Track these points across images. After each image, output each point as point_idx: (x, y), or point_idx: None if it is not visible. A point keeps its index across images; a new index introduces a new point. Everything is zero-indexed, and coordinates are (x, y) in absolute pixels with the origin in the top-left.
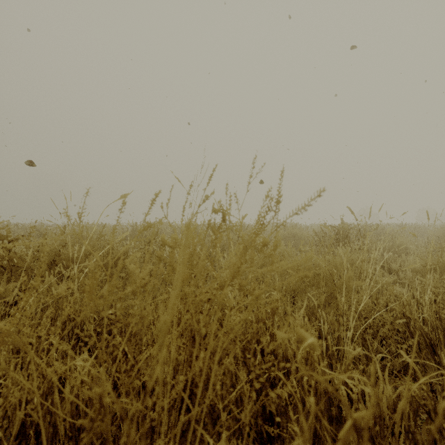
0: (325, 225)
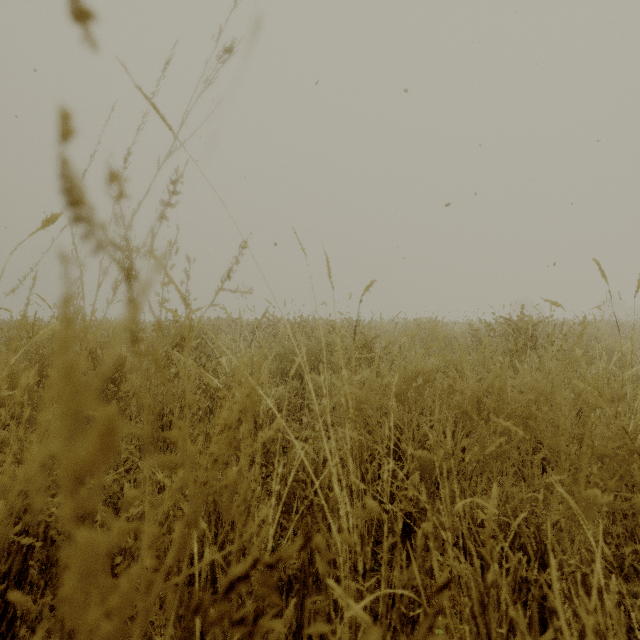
0: (480, 320)
